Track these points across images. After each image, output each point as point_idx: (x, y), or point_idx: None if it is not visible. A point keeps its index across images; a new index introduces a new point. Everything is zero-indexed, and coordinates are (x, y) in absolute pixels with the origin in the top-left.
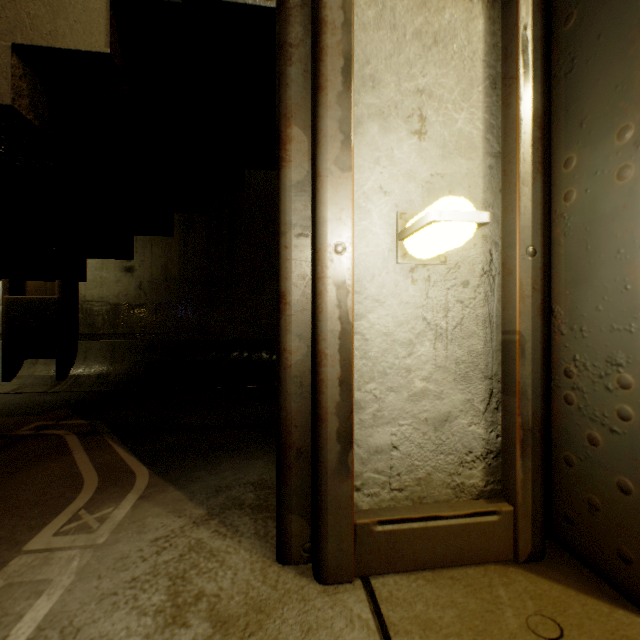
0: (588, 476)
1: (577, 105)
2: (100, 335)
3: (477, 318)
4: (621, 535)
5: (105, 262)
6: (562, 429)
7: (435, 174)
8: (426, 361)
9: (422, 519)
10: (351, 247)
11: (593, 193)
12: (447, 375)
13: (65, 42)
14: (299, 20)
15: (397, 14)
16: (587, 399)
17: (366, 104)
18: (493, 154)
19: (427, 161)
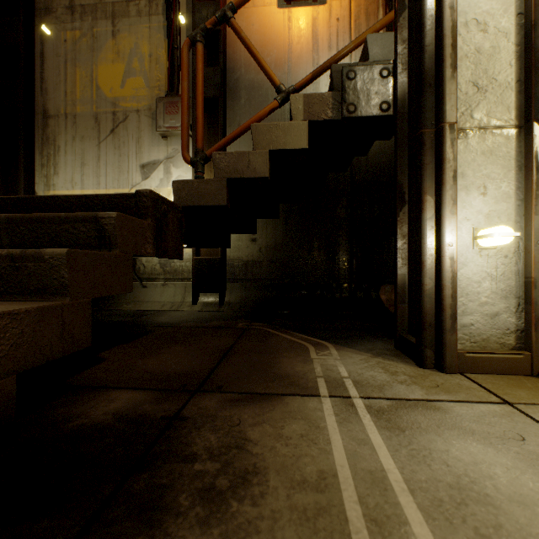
0: None
1: None
2: (238, 279)
3: (511, 271)
4: None
5: (240, 236)
6: None
7: (491, 210)
8: (486, 289)
9: (486, 353)
10: (456, 244)
11: None
12: (496, 296)
13: (290, 146)
14: (429, 154)
15: (473, 145)
16: None
17: (459, 184)
18: (519, 199)
19: (487, 205)
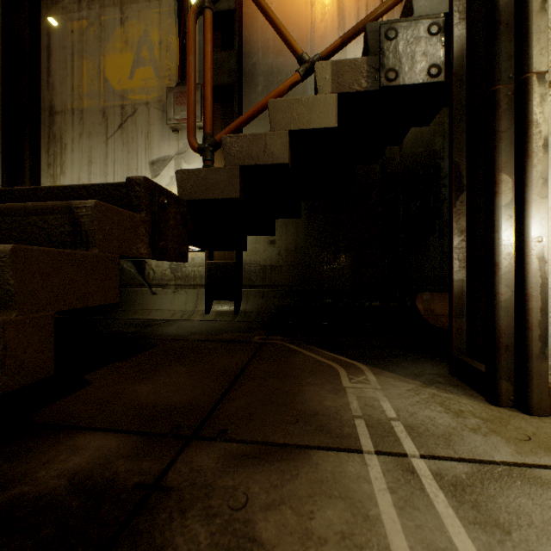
0: None
1: None
2: (254, 286)
3: None
4: None
5: (257, 238)
6: None
7: None
8: None
9: None
10: (547, 238)
11: None
12: None
13: (314, 125)
14: (506, 117)
15: None
16: None
17: (549, 157)
18: None
19: None
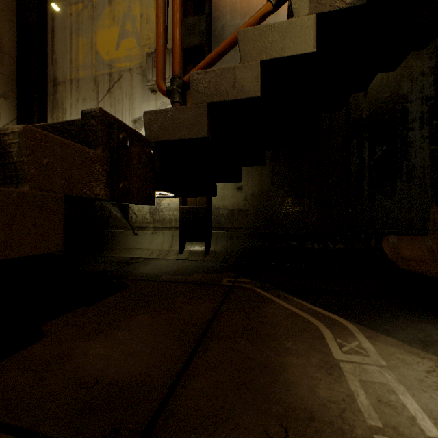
0: None
1: None
2: (223, 228)
3: None
4: None
5: (226, 184)
6: None
7: None
8: None
9: None
10: None
11: None
12: None
13: (289, 52)
14: None
15: None
16: None
17: None
18: None
19: None
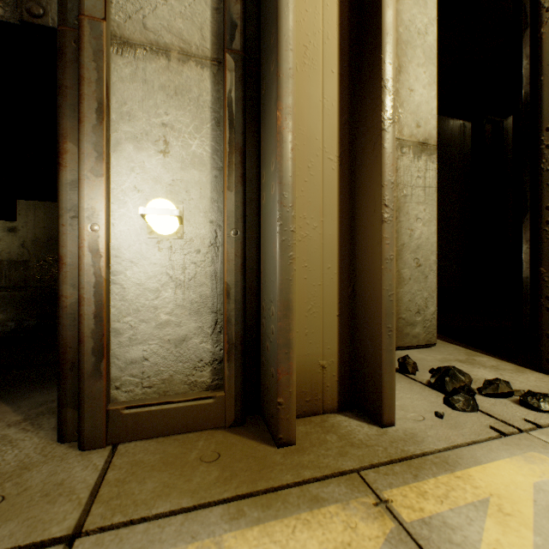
0: (267, 370)
1: (265, 142)
2: None
3: (206, 274)
4: (272, 402)
5: None
6: (262, 343)
7: (176, 179)
8: (169, 302)
9: (159, 404)
10: (103, 227)
11: (268, 198)
12: (185, 311)
13: None
14: (74, 70)
15: (148, 73)
16: (267, 323)
17: (124, 131)
18: (218, 168)
19: (170, 171)
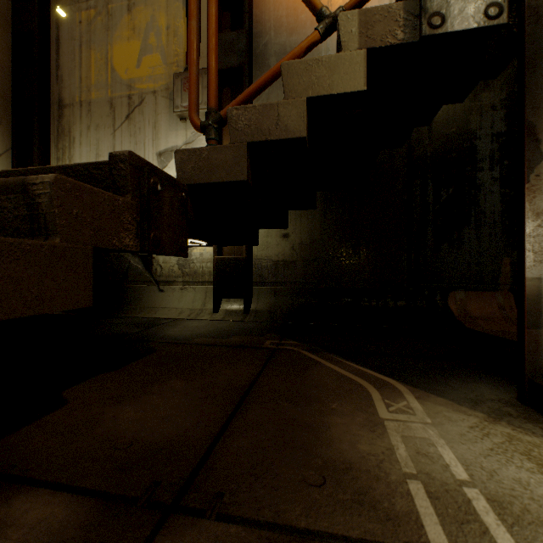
0: None
1: None
2: (266, 283)
3: None
4: None
5: (269, 231)
6: None
7: None
8: None
9: None
10: None
11: None
12: None
13: (337, 89)
14: None
15: None
16: None
17: None
18: None
19: None
